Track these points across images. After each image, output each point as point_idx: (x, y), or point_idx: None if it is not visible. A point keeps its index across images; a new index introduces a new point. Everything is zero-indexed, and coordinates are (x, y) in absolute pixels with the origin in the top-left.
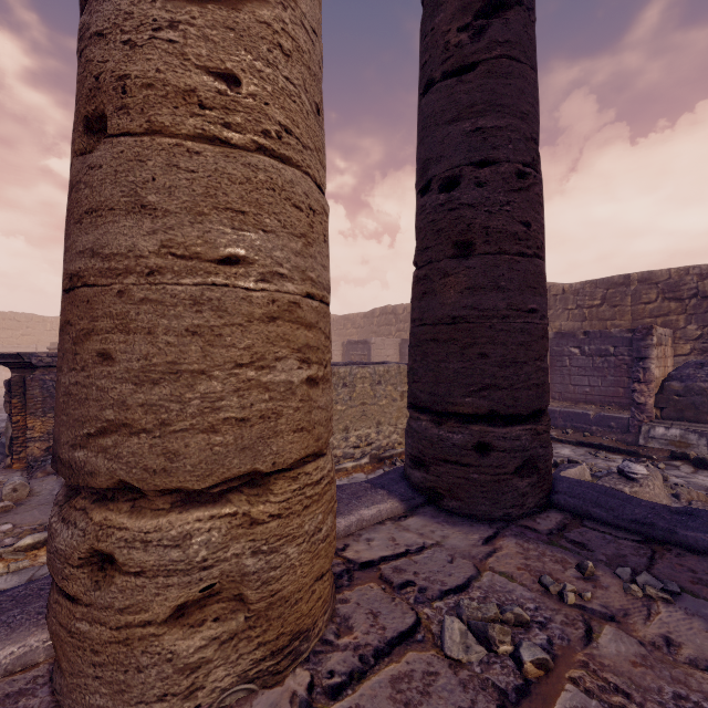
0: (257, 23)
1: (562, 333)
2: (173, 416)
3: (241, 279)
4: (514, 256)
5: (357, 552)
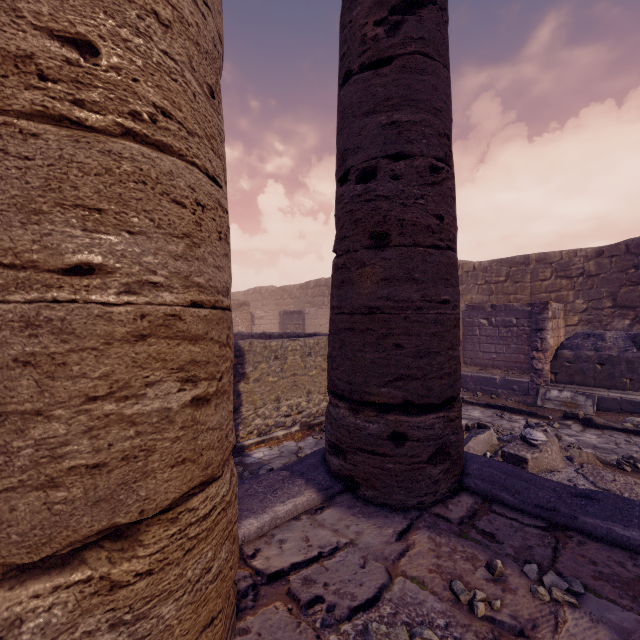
0: None
1: (473, 306)
2: None
3: (96, 292)
4: (428, 248)
5: (268, 559)
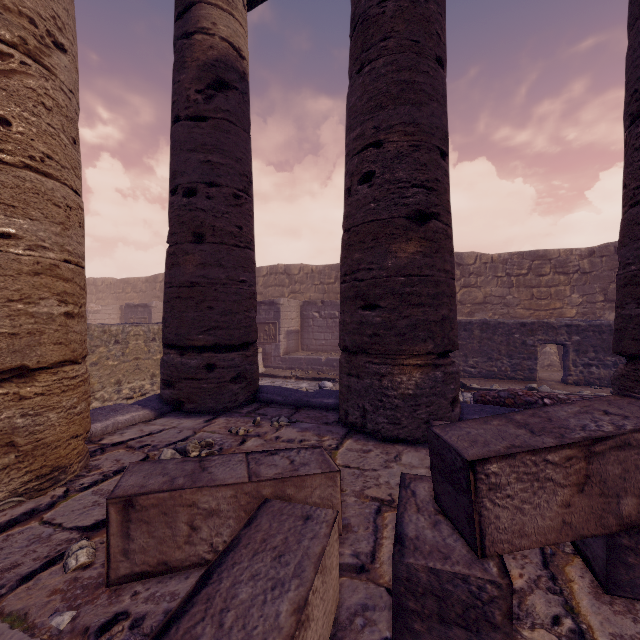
0: (25, 88)
1: (308, 302)
2: None
3: (13, 247)
4: (232, 246)
5: (111, 440)
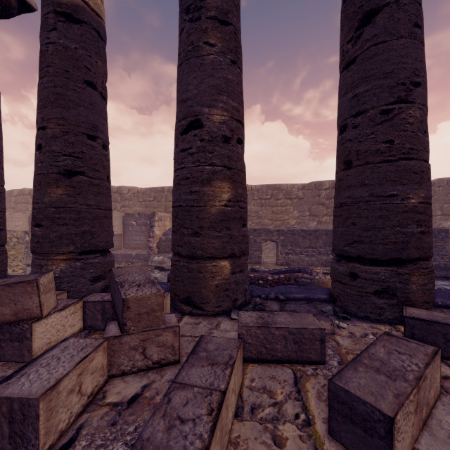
0: None
1: (128, 214)
2: None
3: None
4: None
5: None
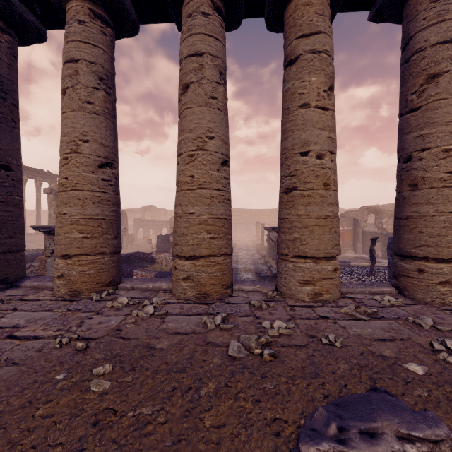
0: None
1: None
2: (438, 244)
3: None
4: None
5: None
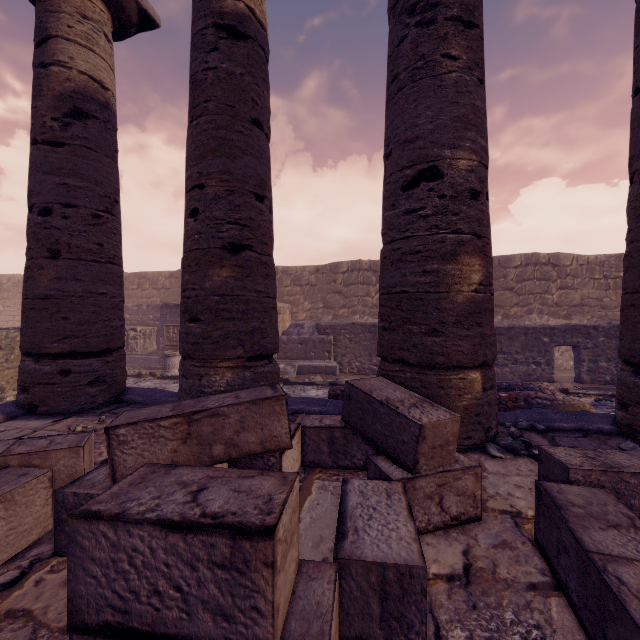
0: None
1: None
2: None
3: None
4: (90, 262)
5: None
